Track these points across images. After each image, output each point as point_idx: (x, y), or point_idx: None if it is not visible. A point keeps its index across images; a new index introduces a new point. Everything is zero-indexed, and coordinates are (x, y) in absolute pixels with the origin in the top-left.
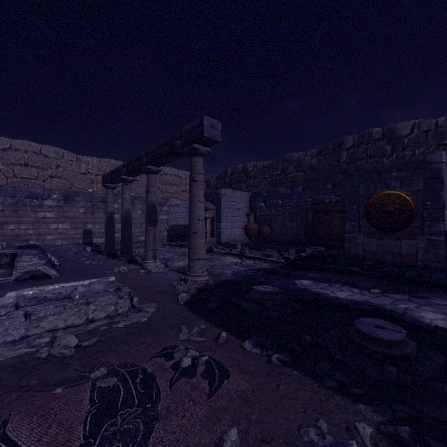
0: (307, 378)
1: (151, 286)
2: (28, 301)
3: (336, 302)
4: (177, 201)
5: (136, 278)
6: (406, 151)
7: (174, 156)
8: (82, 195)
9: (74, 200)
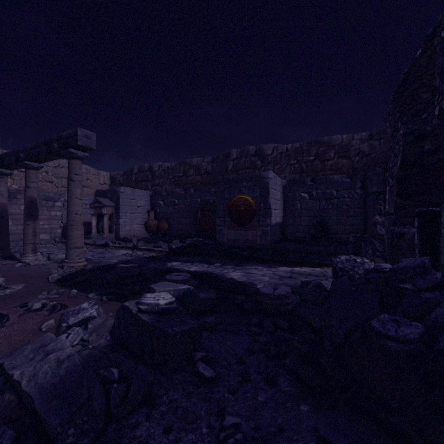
0: (120, 303)
1: (26, 274)
2: None
3: (178, 270)
4: None
5: (10, 270)
6: (269, 166)
7: (54, 156)
8: None
9: None
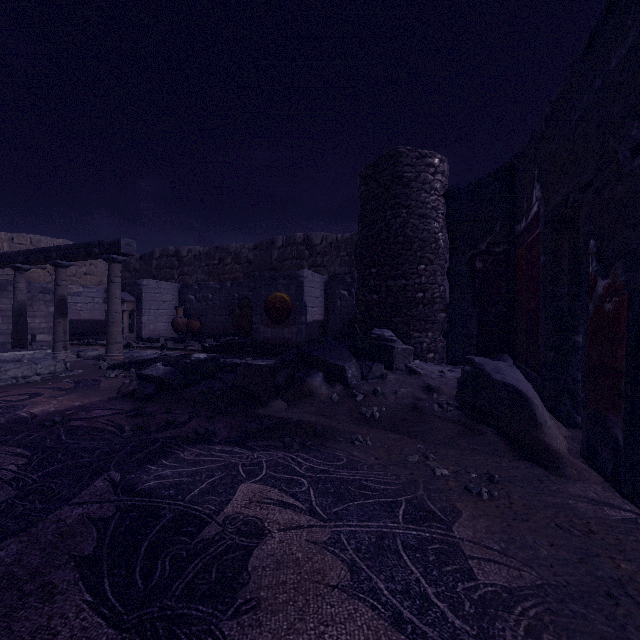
0: None
1: (71, 366)
2: None
3: None
4: (78, 288)
5: None
6: (318, 258)
7: (91, 258)
8: None
9: None
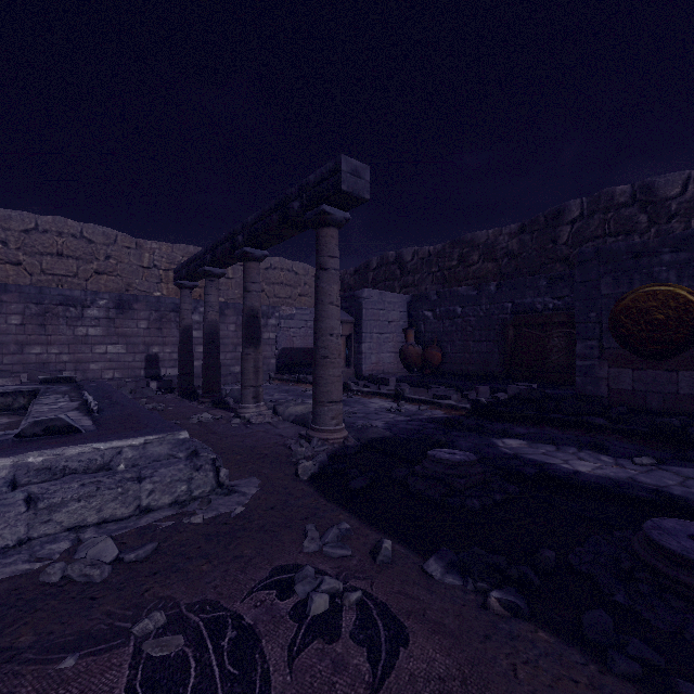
0: (570, 649)
1: (252, 447)
2: (35, 474)
3: (582, 481)
4: (291, 310)
5: (226, 433)
6: (673, 224)
7: (290, 230)
8: (143, 301)
9: (131, 309)
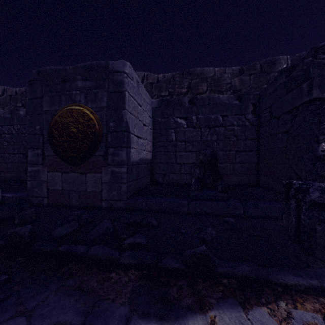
0: None
1: None
2: None
3: None
4: None
5: None
6: None
7: None
8: None
9: None
